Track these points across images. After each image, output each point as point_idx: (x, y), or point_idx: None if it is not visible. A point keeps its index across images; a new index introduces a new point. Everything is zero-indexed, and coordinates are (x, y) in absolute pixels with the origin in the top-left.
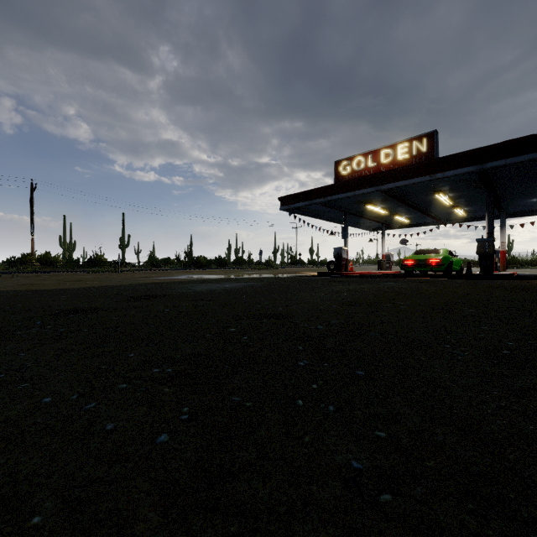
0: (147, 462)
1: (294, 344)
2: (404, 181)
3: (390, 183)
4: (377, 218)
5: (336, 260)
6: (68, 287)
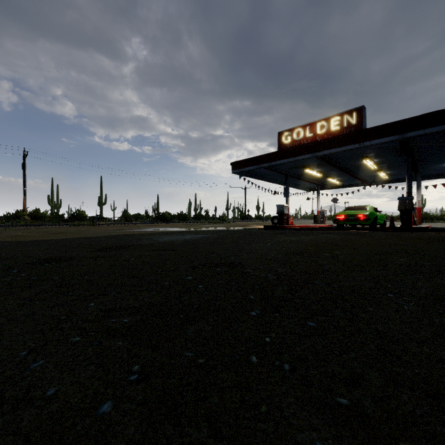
0: (82, 443)
1: (246, 293)
2: (337, 148)
3: (325, 150)
4: (314, 180)
5: (279, 215)
6: (51, 238)
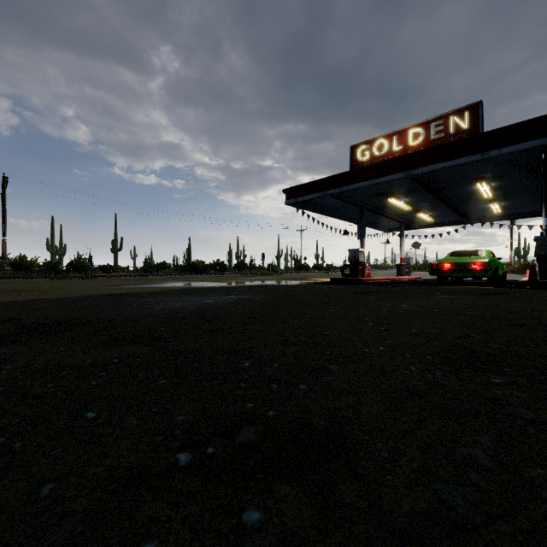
0: None
1: None
2: (445, 163)
3: (426, 166)
4: (396, 216)
5: (351, 264)
6: None
